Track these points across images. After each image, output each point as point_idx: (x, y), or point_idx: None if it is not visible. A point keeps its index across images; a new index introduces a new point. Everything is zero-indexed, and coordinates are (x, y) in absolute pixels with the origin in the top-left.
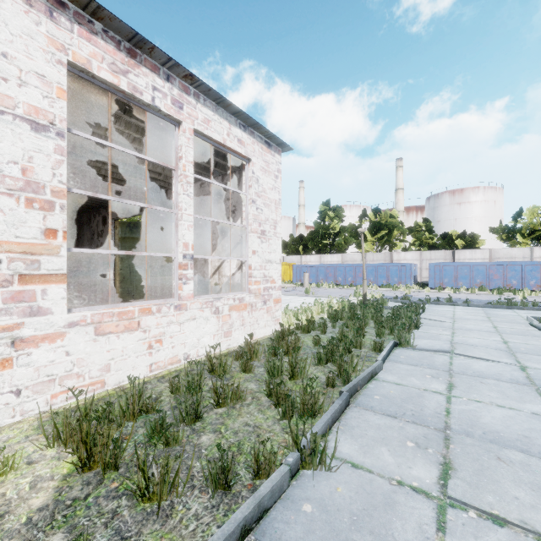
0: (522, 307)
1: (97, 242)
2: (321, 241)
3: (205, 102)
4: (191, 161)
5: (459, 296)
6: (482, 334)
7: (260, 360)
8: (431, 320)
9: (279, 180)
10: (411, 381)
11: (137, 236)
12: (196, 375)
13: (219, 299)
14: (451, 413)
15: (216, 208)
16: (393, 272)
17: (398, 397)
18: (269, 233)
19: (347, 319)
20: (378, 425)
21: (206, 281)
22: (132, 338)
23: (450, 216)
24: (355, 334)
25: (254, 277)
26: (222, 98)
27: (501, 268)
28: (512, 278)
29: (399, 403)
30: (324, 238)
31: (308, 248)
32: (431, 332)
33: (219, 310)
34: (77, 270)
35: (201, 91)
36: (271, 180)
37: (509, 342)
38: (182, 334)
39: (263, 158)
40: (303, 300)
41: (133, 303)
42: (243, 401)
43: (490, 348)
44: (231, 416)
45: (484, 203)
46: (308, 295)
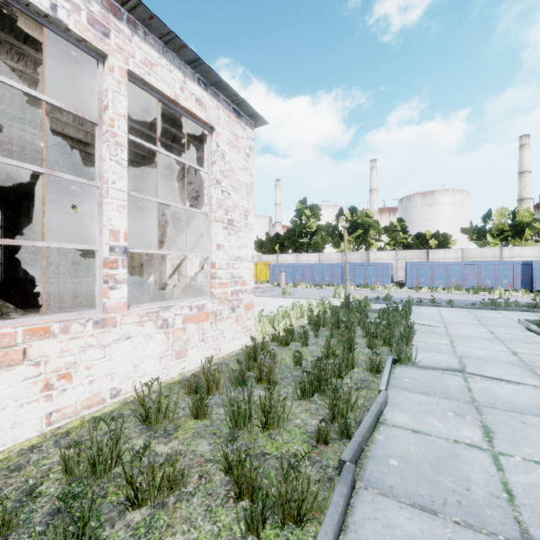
0: (507, 308)
1: (37, 236)
2: (298, 240)
3: (147, 37)
4: (123, 114)
5: (438, 296)
6: (483, 342)
7: (222, 393)
8: (421, 325)
9: (251, 160)
10: (431, 425)
11: (86, 229)
12: (105, 444)
13: (168, 308)
14: (515, 495)
15: (176, 194)
16: (371, 272)
17: (424, 461)
18: (238, 224)
19: (332, 326)
20: (412, 539)
21: (164, 283)
22: (10, 377)
23: (422, 217)
24: (345, 349)
25: (218, 278)
26: (171, 34)
27: (476, 267)
28: (486, 277)
29: (430, 475)
30: (301, 237)
31: (284, 247)
32: (427, 341)
33: (168, 323)
34: (14, 269)
35: (139, 19)
36: (241, 158)
37: (518, 353)
38: (107, 361)
39: (230, 129)
40: (280, 302)
41: (17, 321)
42: (180, 489)
43: (504, 363)
44: (153, 531)
45: (453, 205)
46: (285, 296)
